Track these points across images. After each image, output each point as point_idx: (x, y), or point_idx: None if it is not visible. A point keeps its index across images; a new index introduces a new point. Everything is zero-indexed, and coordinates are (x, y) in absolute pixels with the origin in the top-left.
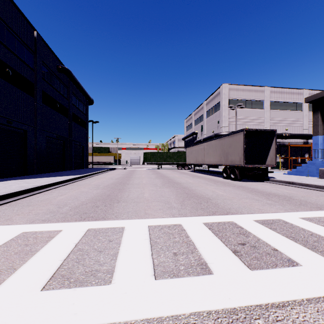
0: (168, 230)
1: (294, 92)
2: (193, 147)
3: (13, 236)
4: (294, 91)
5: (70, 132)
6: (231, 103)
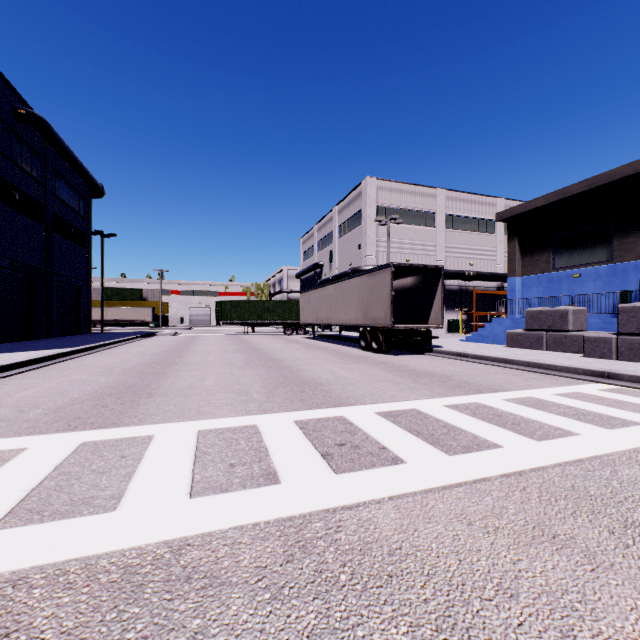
0: (232, 435)
1: (484, 202)
2: (312, 292)
3: None
4: (484, 199)
5: (46, 256)
6: (381, 213)
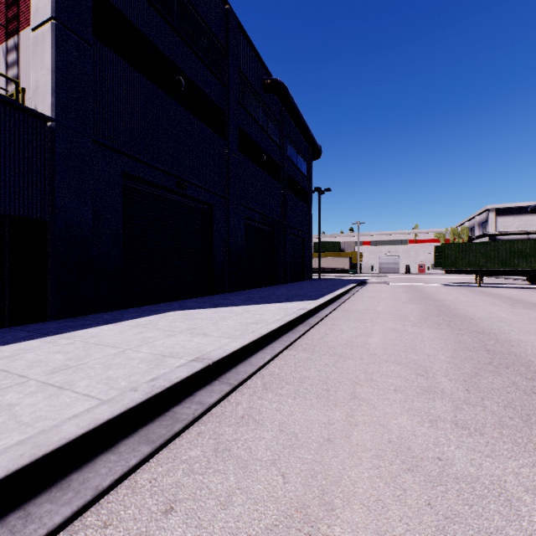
0: None
1: None
2: None
3: None
4: None
5: (283, 211)
6: None
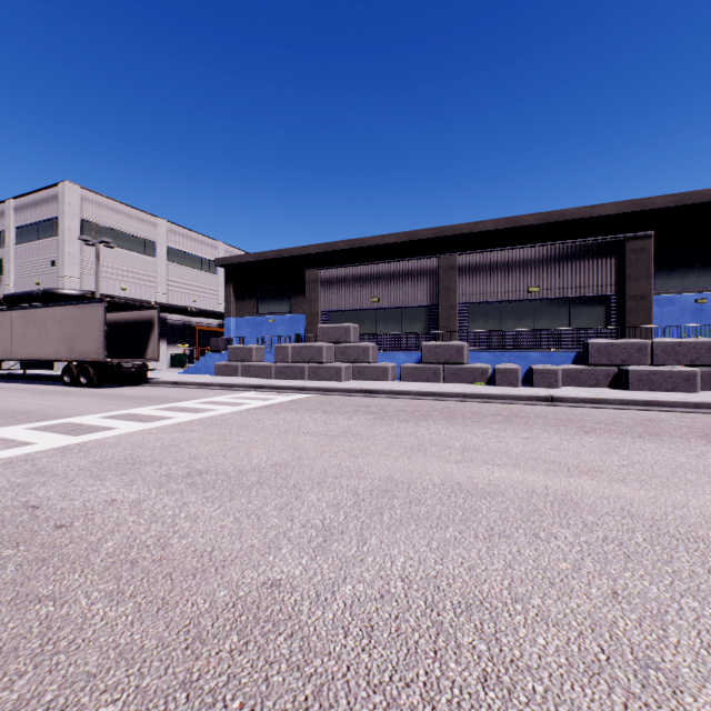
0: None
1: (207, 243)
2: None
3: None
4: (207, 240)
5: None
6: (87, 228)
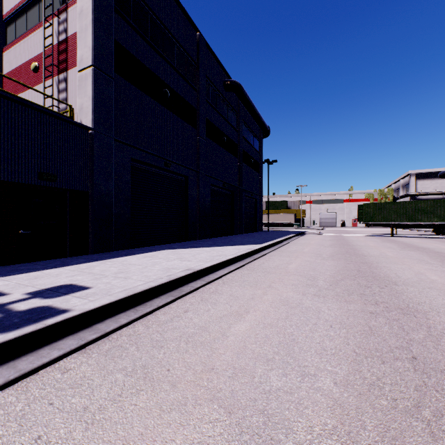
0: None
1: None
2: None
3: None
4: None
5: (239, 179)
6: None
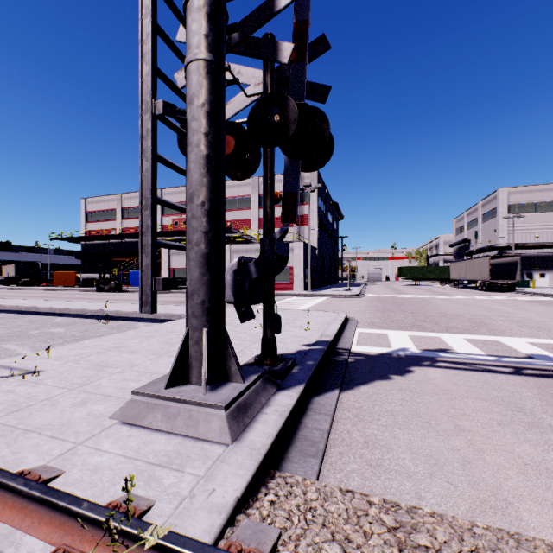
0: (430, 296)
1: None
2: (456, 263)
3: (391, 295)
4: None
5: (333, 252)
6: (511, 208)
